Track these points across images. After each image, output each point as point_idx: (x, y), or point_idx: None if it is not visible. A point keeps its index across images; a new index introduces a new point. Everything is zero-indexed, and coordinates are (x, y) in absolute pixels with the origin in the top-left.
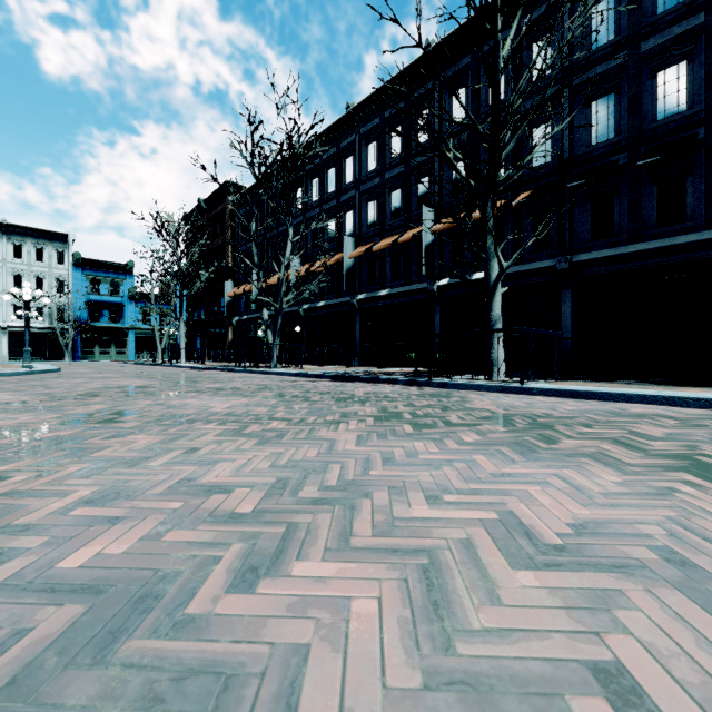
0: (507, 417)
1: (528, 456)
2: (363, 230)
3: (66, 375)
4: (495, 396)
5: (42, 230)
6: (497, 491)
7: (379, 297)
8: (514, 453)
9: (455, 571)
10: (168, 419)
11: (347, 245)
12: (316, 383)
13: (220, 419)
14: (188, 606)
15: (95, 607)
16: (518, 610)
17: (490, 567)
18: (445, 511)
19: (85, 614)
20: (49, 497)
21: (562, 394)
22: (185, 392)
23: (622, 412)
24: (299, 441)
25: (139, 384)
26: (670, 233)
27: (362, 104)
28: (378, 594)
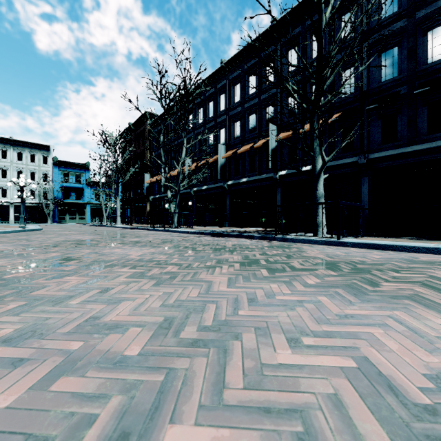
0: (334, 264)
1: (361, 298)
2: (231, 140)
3: (44, 232)
4: (321, 247)
5: (34, 143)
6: (347, 333)
7: (241, 183)
8: (349, 294)
9: None
10: (97, 264)
11: (221, 150)
12: (201, 238)
13: (133, 264)
14: None
15: None
16: None
17: (368, 440)
18: (307, 356)
19: None
20: None
21: (368, 246)
22: (115, 244)
23: (415, 260)
24: (186, 282)
25: (87, 238)
26: (436, 138)
27: (230, 60)
28: None
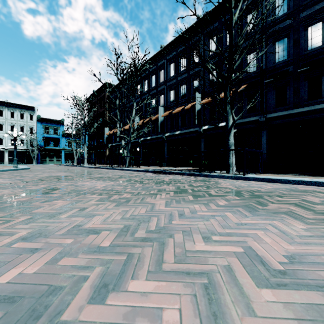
0: (239, 192)
1: (253, 213)
2: (168, 104)
3: (32, 170)
4: (231, 181)
5: (23, 105)
6: (240, 233)
7: (175, 134)
8: (246, 211)
9: (224, 288)
10: (74, 192)
11: (161, 110)
12: (146, 174)
13: (99, 192)
14: (63, 314)
15: (8, 313)
16: (267, 320)
17: (244, 286)
18: (214, 246)
19: (0, 319)
20: (4, 236)
21: (264, 180)
22: (84, 178)
23: (295, 189)
24: (137, 204)
25: (64, 175)
26: (314, 103)
27: (167, 45)
28: (179, 306)
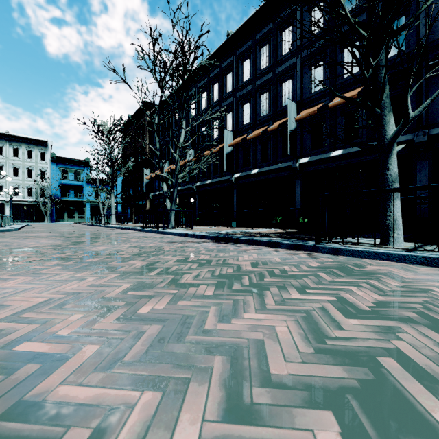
0: None
1: None
2: (239, 126)
3: (9, 234)
4: (434, 274)
5: (31, 139)
6: None
7: (252, 175)
8: None
9: None
10: None
11: (227, 137)
12: (199, 244)
13: None
14: None
15: None
16: None
17: None
18: None
19: None
20: None
21: None
22: (51, 258)
23: None
24: None
25: (36, 245)
26: None
27: (238, 30)
28: None
